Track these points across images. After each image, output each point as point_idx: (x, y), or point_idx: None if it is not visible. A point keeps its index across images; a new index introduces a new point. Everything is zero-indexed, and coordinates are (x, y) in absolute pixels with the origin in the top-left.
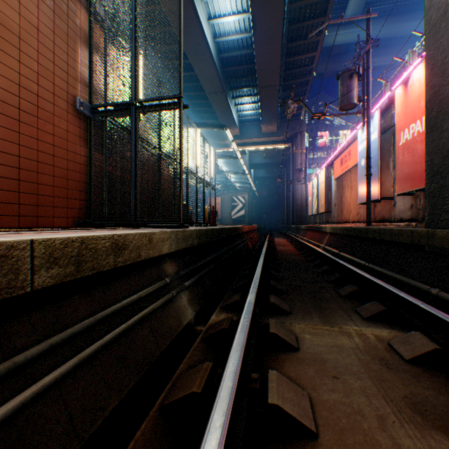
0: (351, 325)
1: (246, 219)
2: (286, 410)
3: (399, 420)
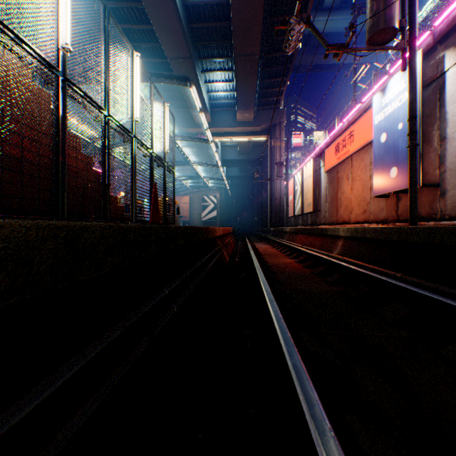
0: None
1: (218, 221)
2: None
3: None
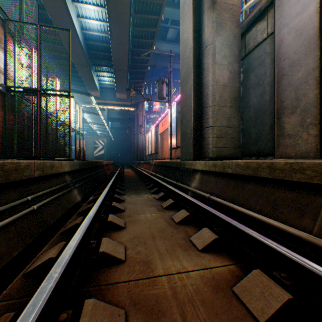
0: (146, 195)
1: (106, 156)
2: (117, 206)
3: (146, 207)
